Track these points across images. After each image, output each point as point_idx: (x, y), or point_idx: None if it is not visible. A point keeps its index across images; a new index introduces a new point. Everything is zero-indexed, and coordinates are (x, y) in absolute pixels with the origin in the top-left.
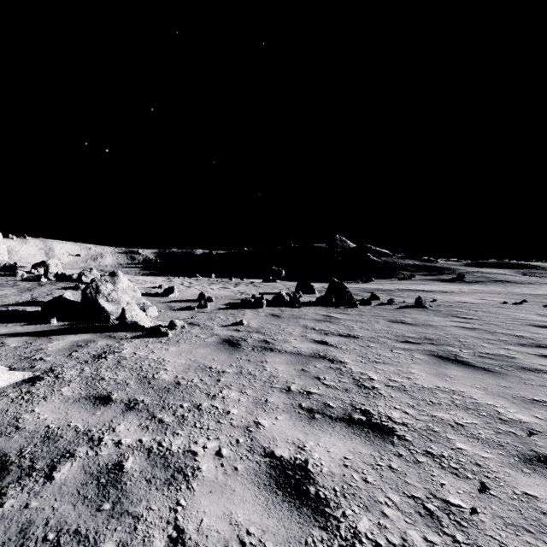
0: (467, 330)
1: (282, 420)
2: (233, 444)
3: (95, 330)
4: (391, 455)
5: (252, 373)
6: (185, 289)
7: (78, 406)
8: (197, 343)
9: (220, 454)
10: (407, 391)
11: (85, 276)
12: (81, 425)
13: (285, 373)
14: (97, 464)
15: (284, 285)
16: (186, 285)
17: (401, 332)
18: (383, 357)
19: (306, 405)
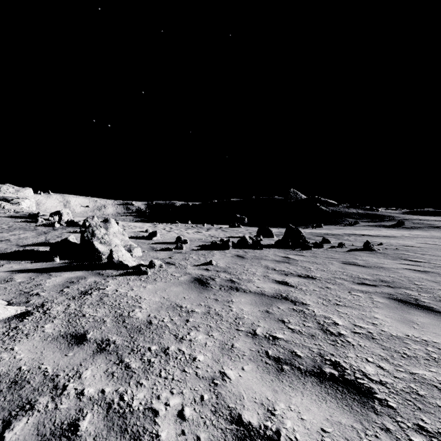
0: (420, 273)
1: (249, 372)
2: (197, 401)
3: (88, 268)
4: (377, 430)
5: (219, 313)
6: (166, 233)
7: (54, 345)
8: (171, 281)
9: (183, 415)
10: (376, 340)
11: (88, 222)
12: (51, 368)
13: (250, 314)
14: (53, 422)
15: (247, 230)
16: (167, 230)
17: (355, 273)
18: (343, 300)
19: (272, 353)
